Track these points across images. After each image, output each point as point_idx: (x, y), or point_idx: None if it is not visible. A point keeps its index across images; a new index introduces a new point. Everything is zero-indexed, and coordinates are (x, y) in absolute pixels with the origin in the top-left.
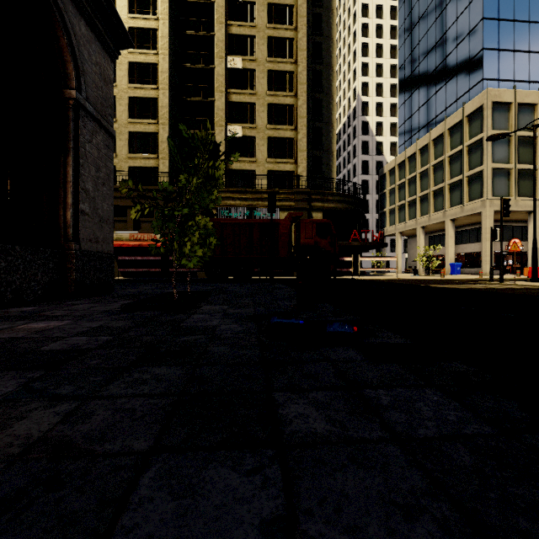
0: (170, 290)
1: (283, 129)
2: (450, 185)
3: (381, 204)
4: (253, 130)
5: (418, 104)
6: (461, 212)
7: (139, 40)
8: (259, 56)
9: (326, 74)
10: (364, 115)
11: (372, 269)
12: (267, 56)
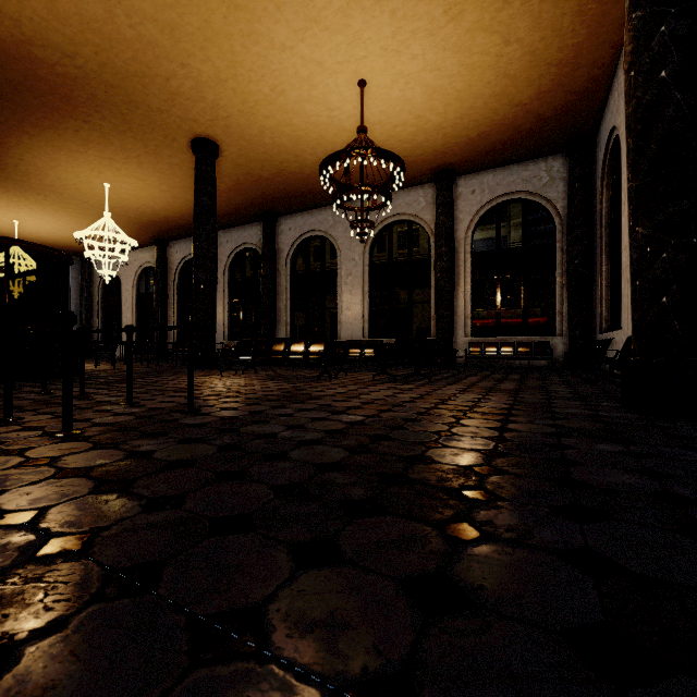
0: None
1: None
2: None
3: None
4: None
5: None
6: None
7: None
8: None
9: None
10: None
11: None
12: None
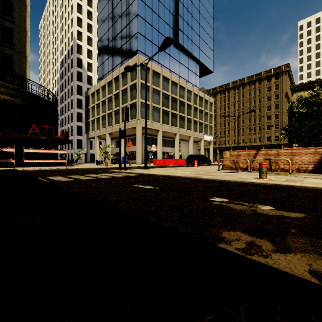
0: None
1: None
2: (122, 109)
3: (87, 116)
4: None
5: (108, 55)
6: (127, 126)
7: None
8: None
9: None
10: (79, 54)
11: (40, 160)
12: None
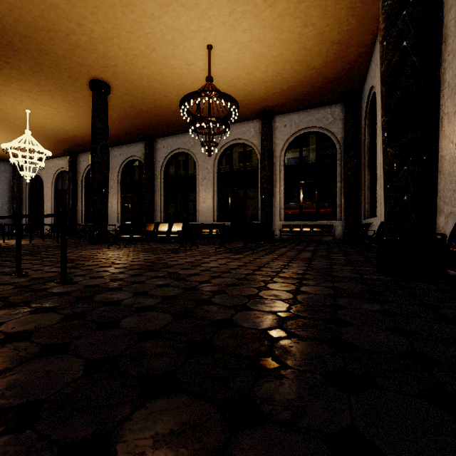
0: None
1: None
2: None
3: None
4: None
5: None
6: None
7: None
8: None
9: None
10: None
11: None
12: None
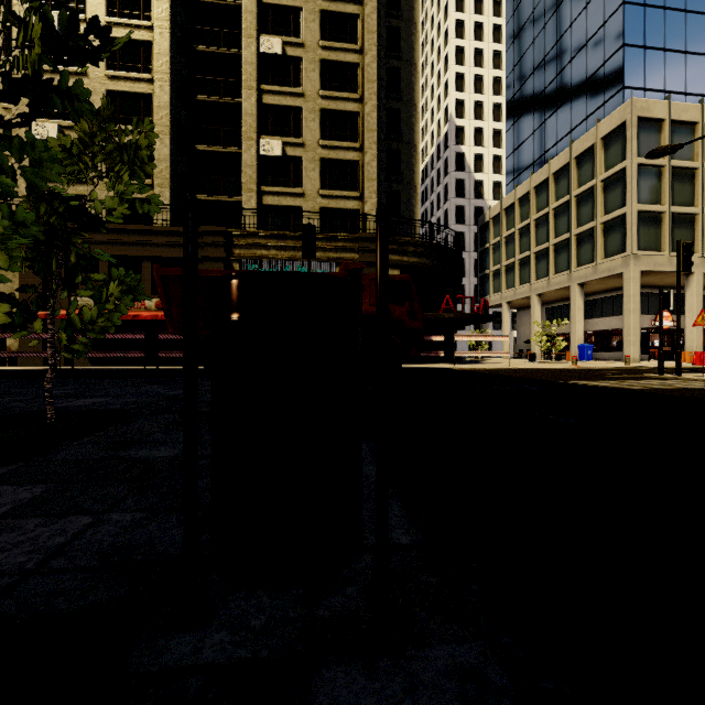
0: (81, 399)
1: (343, 147)
2: (577, 236)
3: (481, 263)
4: (298, 147)
5: (533, 126)
6: (594, 273)
7: (123, 4)
8: (308, 39)
9: (406, 74)
10: (458, 144)
11: (473, 353)
12: (319, 39)
